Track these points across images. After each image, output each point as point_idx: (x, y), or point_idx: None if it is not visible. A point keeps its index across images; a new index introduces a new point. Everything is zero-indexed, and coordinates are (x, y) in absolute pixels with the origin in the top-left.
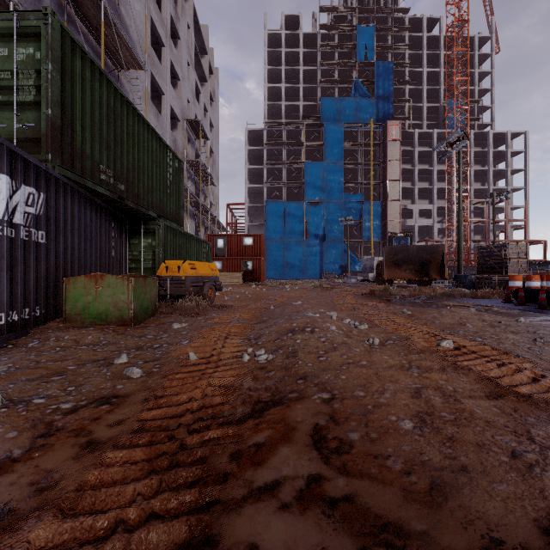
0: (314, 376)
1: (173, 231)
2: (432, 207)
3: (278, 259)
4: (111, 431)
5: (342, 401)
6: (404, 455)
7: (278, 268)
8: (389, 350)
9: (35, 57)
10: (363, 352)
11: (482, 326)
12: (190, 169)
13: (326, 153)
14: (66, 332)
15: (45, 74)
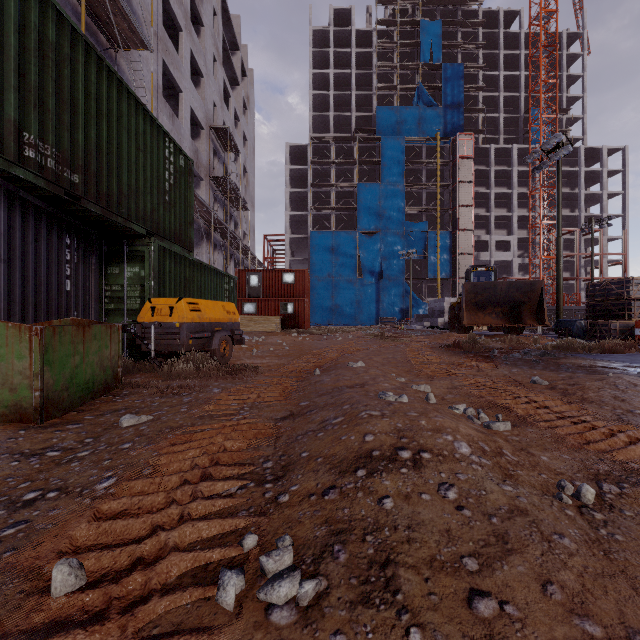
0: None
1: (175, 257)
2: (511, 238)
3: (326, 301)
4: None
5: None
6: None
7: (325, 312)
8: None
9: None
10: (591, 555)
11: None
12: (217, 189)
13: (384, 173)
14: None
15: None
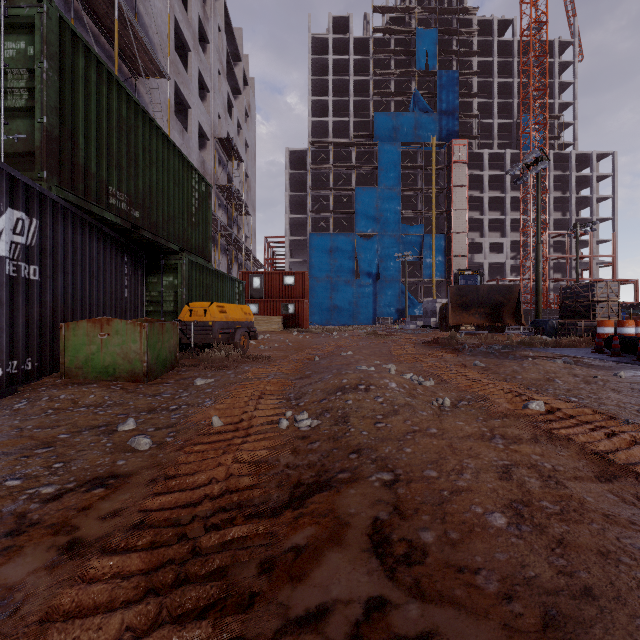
0: (370, 449)
1: (199, 268)
2: (504, 241)
3: (325, 302)
4: (102, 527)
5: (409, 485)
6: (499, 569)
7: (324, 312)
8: (464, 413)
9: (27, 53)
10: (432, 417)
11: (575, 383)
12: (221, 196)
13: (381, 177)
14: (63, 389)
15: (39, 73)
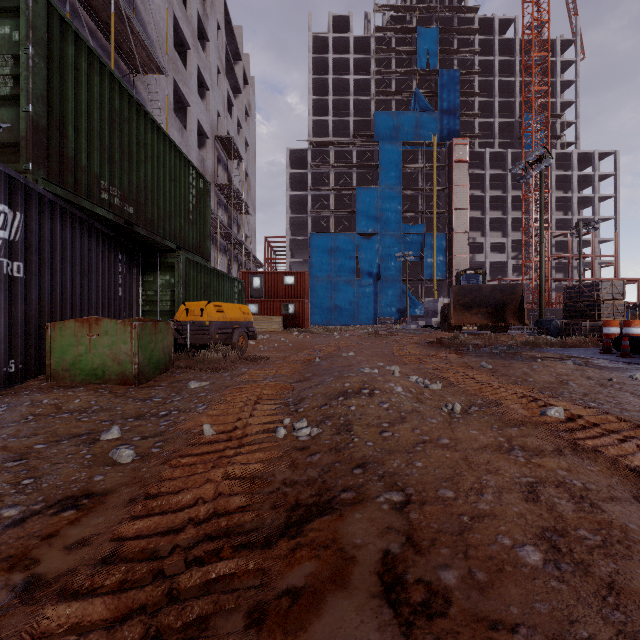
0: (376, 463)
1: (196, 266)
2: (506, 240)
3: (325, 302)
4: (66, 560)
5: (422, 508)
6: (542, 625)
7: (324, 312)
8: (477, 420)
9: (12, 38)
10: (442, 424)
11: (590, 386)
12: (221, 195)
13: (382, 177)
14: (47, 393)
15: (24, 60)
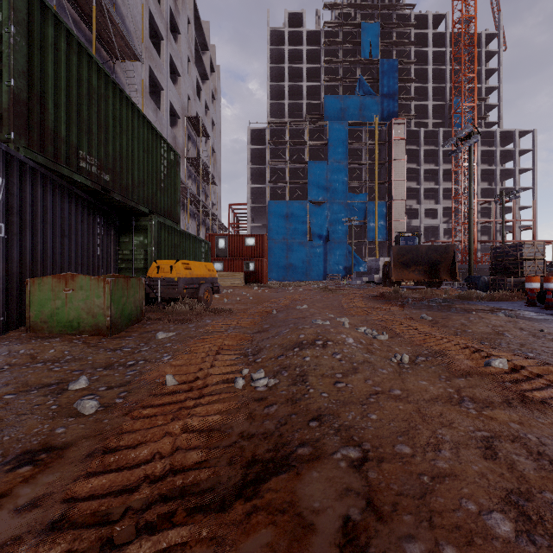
0: (332, 415)
1: (167, 229)
2: (438, 207)
3: (281, 261)
4: (13, 525)
5: (380, 465)
6: None
7: (280, 269)
8: (424, 371)
9: None
10: (393, 375)
11: (524, 336)
12: (190, 168)
13: (330, 152)
14: (25, 344)
15: (7, 38)
